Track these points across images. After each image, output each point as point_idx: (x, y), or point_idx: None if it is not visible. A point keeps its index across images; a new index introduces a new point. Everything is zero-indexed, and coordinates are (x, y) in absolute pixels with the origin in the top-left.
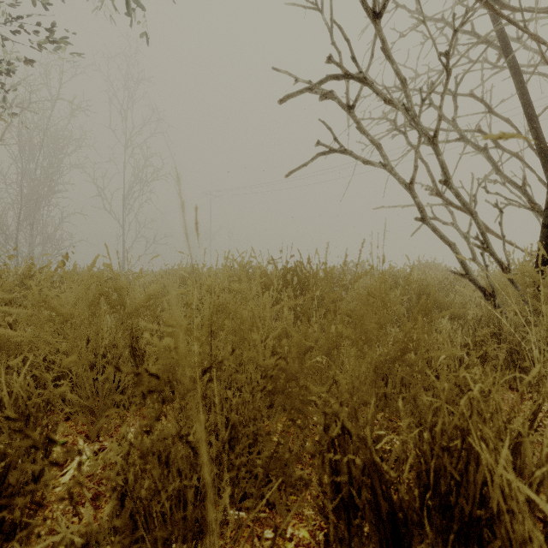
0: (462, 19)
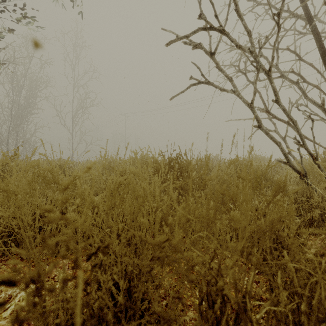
0: None
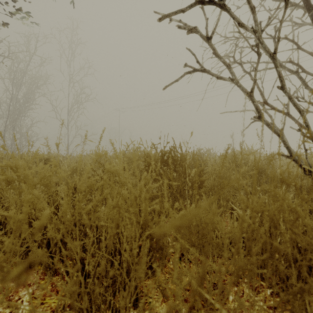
0: None
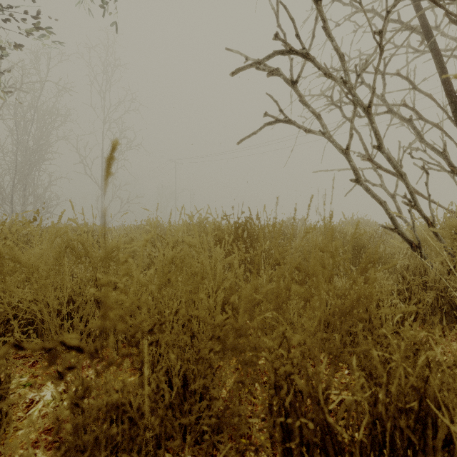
0: (394, 1)
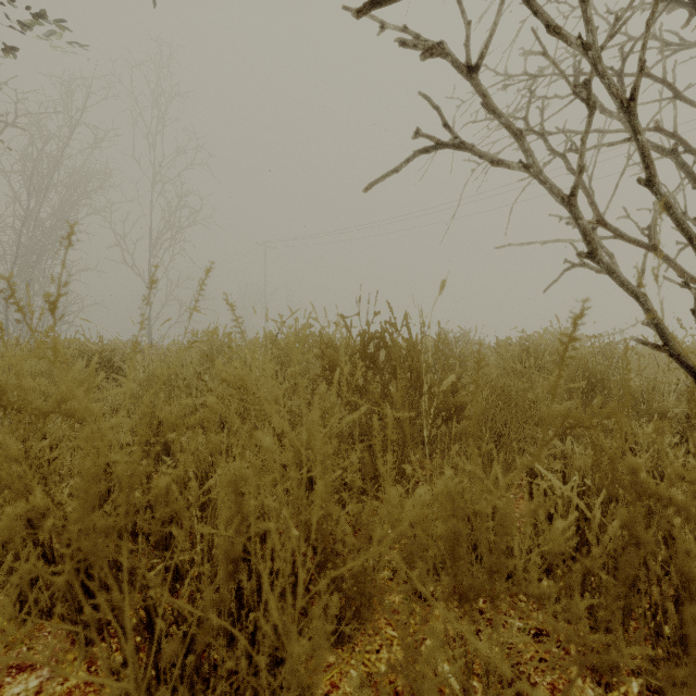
0: None
